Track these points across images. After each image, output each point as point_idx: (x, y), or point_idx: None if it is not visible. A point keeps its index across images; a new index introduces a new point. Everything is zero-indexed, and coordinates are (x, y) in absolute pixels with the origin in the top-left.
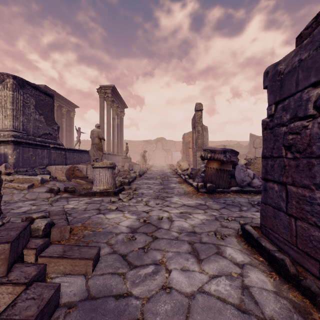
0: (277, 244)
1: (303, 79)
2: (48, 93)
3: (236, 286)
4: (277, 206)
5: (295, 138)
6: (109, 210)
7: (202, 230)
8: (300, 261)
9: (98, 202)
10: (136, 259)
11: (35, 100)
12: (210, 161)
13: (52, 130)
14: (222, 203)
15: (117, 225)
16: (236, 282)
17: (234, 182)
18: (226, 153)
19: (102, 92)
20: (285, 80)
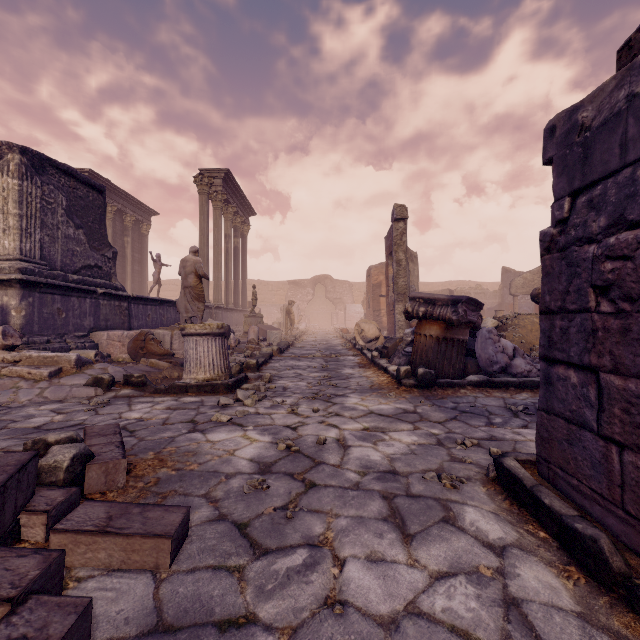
0: (577, 502)
1: (639, 137)
2: (94, 184)
3: (491, 599)
4: (576, 418)
5: (619, 268)
6: (214, 423)
7: (410, 467)
8: (631, 542)
9: (192, 407)
10: (269, 534)
11: (66, 198)
12: (424, 322)
13: (102, 260)
14: (451, 409)
15: (230, 457)
16: (490, 590)
17: (474, 364)
18: (457, 305)
19: (204, 184)
20: (595, 142)
